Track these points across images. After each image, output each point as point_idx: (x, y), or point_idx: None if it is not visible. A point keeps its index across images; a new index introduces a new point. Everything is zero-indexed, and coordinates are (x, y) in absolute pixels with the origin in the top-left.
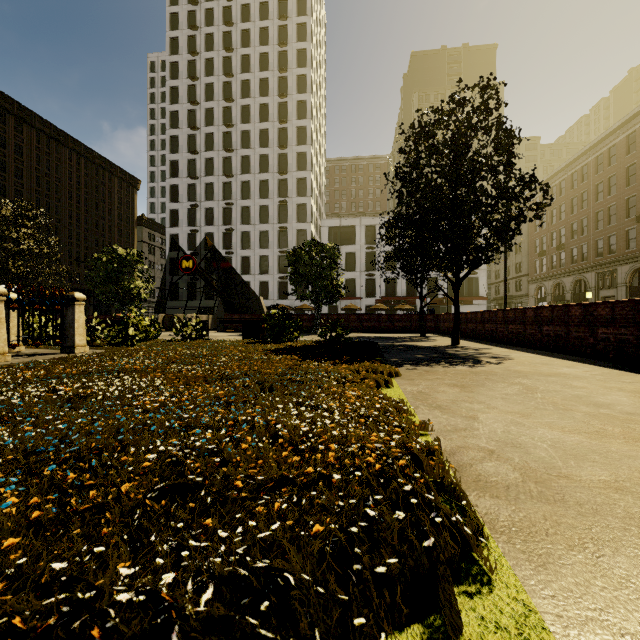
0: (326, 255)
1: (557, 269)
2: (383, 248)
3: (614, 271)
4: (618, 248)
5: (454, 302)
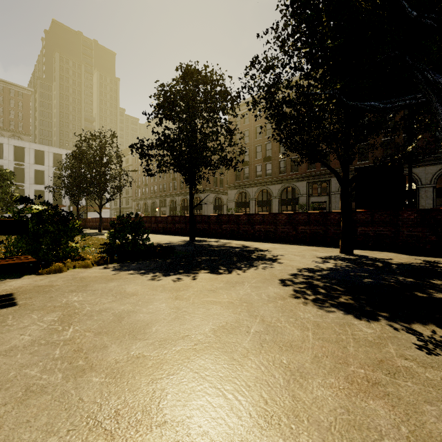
0: (4, 177)
1: (145, 195)
2: (32, 166)
3: (166, 200)
4: (167, 190)
5: (100, 214)
